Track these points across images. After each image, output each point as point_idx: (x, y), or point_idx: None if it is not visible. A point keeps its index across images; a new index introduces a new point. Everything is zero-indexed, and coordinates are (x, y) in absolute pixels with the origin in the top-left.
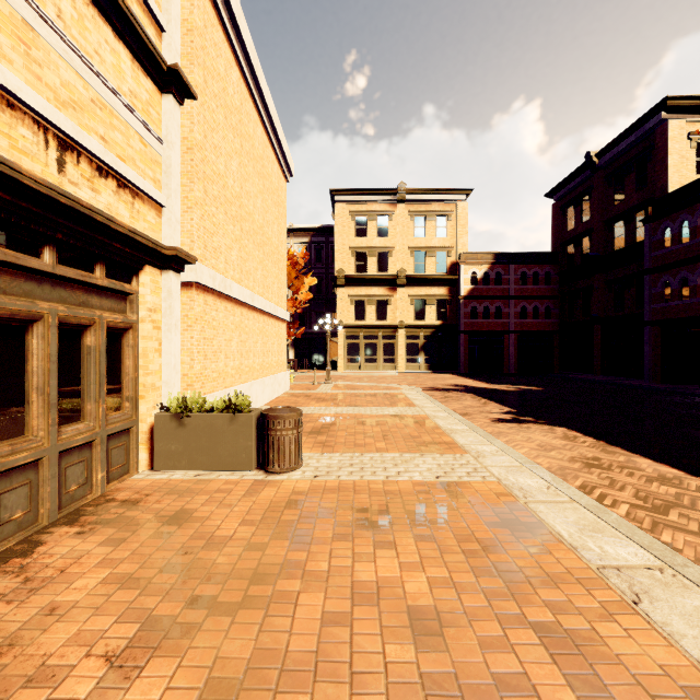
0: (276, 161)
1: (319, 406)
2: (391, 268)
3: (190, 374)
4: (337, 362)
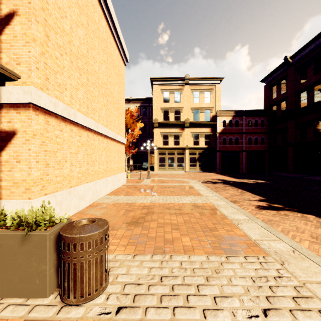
0: (117, 49)
1: (141, 195)
2: (181, 118)
3: (28, 180)
4: (154, 166)
